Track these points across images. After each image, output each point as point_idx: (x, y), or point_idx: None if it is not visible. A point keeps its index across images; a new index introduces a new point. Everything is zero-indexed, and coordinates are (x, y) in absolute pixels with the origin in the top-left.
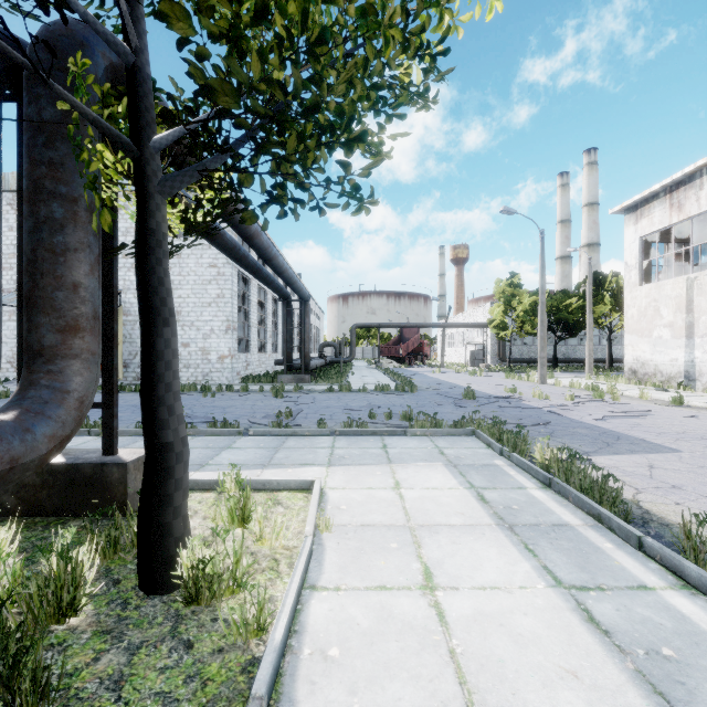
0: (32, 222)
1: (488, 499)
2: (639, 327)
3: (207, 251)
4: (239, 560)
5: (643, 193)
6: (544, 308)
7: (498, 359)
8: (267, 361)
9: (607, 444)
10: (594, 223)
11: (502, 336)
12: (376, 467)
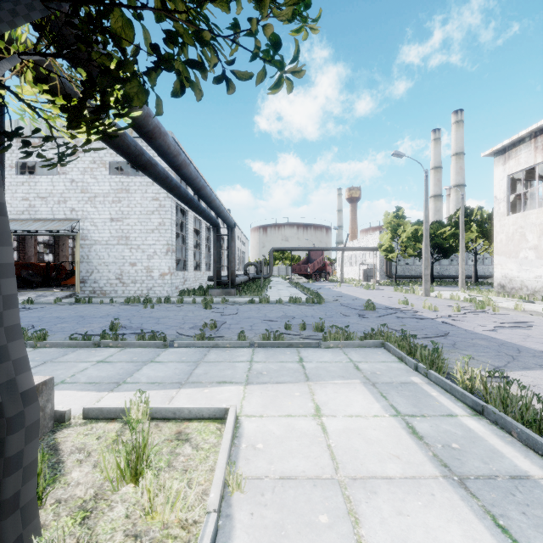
0: None
1: (421, 433)
2: (507, 249)
3: (150, 187)
4: None
5: (511, 139)
6: (427, 234)
7: (386, 276)
8: (202, 278)
9: (512, 357)
10: (461, 169)
11: (389, 257)
12: (294, 386)
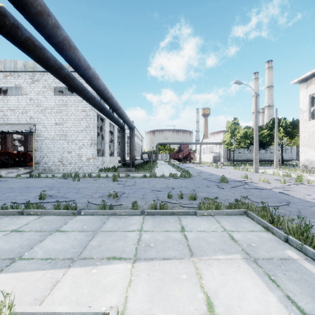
0: None
1: None
2: (308, 143)
3: (80, 103)
4: None
5: (312, 71)
6: (257, 133)
7: (227, 160)
8: (114, 161)
9: None
10: (271, 96)
11: (229, 148)
12: (180, 264)
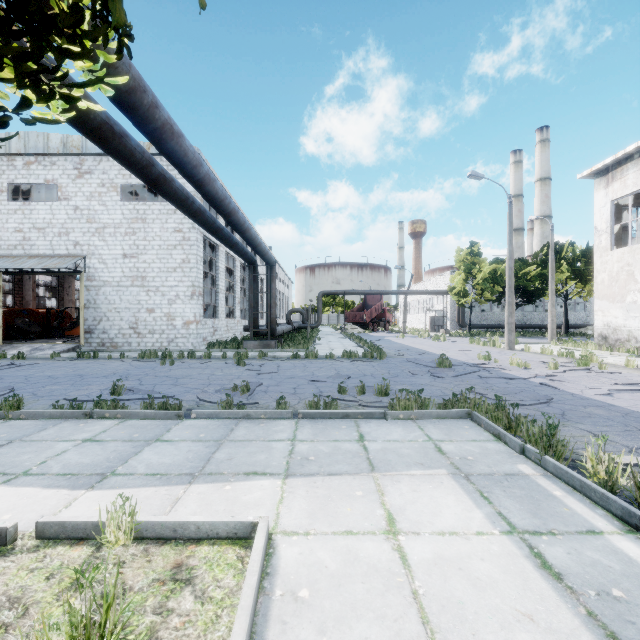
0: None
1: (557, 567)
2: (610, 292)
3: (172, 215)
4: None
5: (616, 155)
6: (512, 274)
7: (458, 325)
8: (236, 327)
9: None
10: (547, 197)
11: (462, 303)
12: (353, 481)
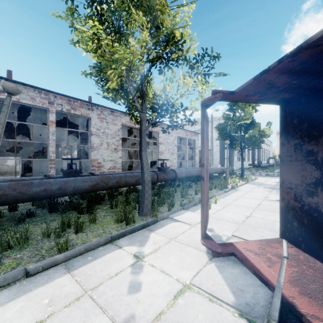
0: (230, 151)
1: None
2: None
3: None
4: (249, 177)
5: None
6: None
7: None
8: (245, 164)
9: None
10: None
11: None
12: (267, 178)
